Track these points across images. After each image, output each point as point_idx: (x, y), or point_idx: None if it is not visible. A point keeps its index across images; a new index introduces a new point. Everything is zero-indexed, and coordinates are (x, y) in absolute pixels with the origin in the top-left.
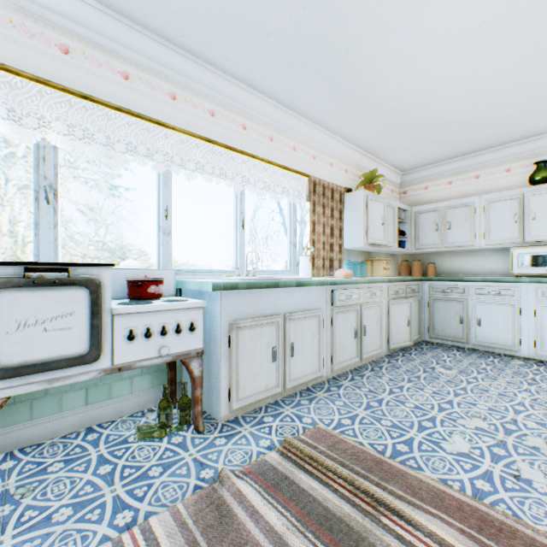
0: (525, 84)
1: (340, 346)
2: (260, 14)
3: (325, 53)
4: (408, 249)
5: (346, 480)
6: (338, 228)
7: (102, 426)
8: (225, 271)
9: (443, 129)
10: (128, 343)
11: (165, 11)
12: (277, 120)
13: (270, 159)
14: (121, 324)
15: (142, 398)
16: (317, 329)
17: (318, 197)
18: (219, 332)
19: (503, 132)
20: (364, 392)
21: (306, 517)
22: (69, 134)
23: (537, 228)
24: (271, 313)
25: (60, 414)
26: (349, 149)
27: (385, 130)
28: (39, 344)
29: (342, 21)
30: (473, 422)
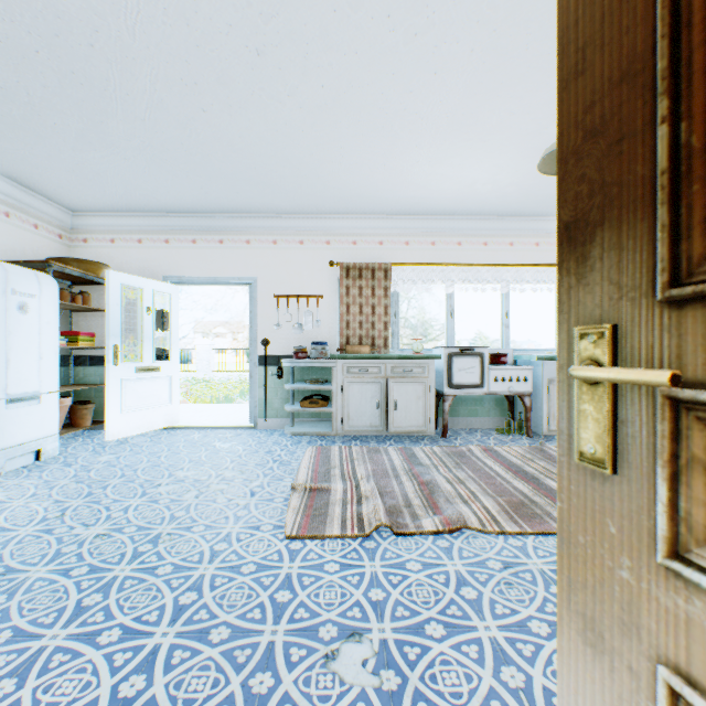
0: None
1: None
2: None
3: None
4: None
5: None
6: None
7: (475, 428)
8: (546, 349)
9: None
10: (494, 383)
11: (508, 209)
12: None
13: None
14: (491, 374)
15: (493, 421)
16: None
17: None
18: (540, 384)
19: None
20: None
21: None
22: (458, 282)
23: None
24: None
25: (457, 418)
26: None
27: None
28: (464, 378)
29: None
30: None
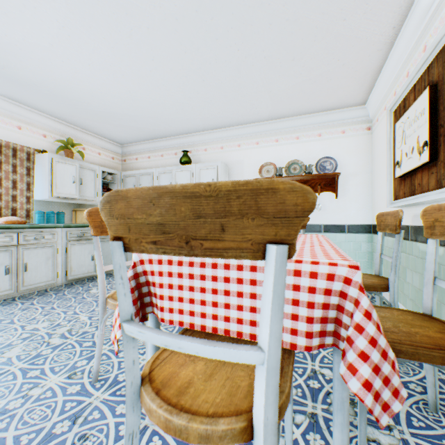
0: (137, 98)
1: None
2: None
3: None
4: None
5: None
6: (27, 182)
7: None
8: None
9: (115, 117)
10: None
11: None
12: None
13: None
14: None
15: None
16: None
17: None
18: None
19: (162, 128)
20: None
21: None
22: None
23: None
24: None
25: None
26: (46, 117)
27: (65, 108)
28: None
29: None
30: (39, 325)
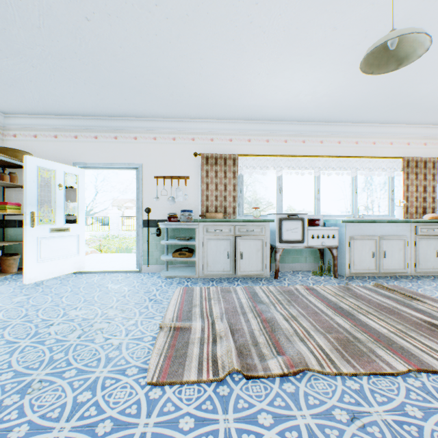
0: None
1: (422, 259)
2: (364, 105)
3: (404, 104)
4: None
5: (401, 293)
6: (431, 186)
7: (296, 271)
8: (345, 215)
9: None
10: (311, 239)
11: (320, 116)
12: (377, 132)
13: (373, 154)
14: (309, 233)
15: (309, 266)
16: (402, 246)
17: (410, 169)
18: (344, 240)
19: None
20: (436, 283)
21: (379, 294)
22: (285, 168)
23: None
24: (370, 235)
25: (284, 264)
26: None
27: None
28: (290, 236)
29: (411, 94)
30: None
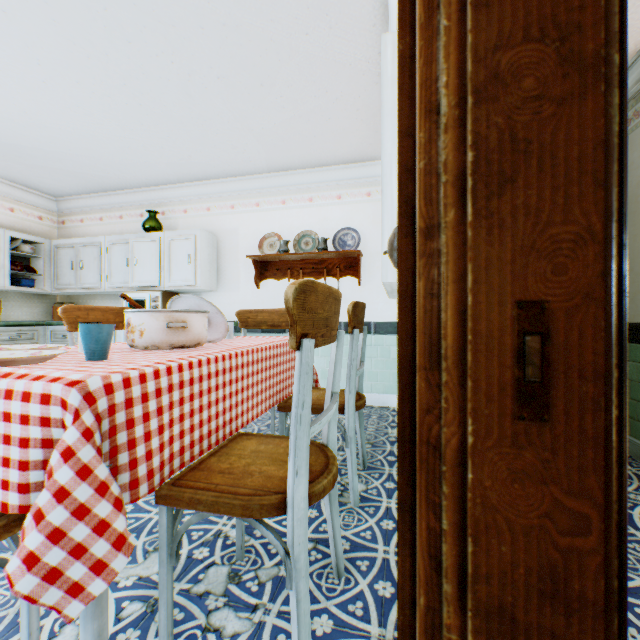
0: (43, 123)
1: None
2: None
3: None
4: (47, 288)
5: None
6: None
7: None
8: None
9: (21, 152)
10: None
11: None
12: None
13: None
14: None
15: None
16: None
17: None
18: None
19: (111, 175)
20: None
21: None
22: None
23: (140, 274)
24: None
25: None
26: None
27: None
28: None
29: None
30: None
